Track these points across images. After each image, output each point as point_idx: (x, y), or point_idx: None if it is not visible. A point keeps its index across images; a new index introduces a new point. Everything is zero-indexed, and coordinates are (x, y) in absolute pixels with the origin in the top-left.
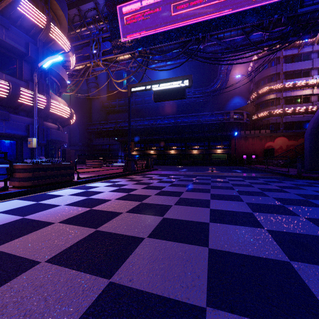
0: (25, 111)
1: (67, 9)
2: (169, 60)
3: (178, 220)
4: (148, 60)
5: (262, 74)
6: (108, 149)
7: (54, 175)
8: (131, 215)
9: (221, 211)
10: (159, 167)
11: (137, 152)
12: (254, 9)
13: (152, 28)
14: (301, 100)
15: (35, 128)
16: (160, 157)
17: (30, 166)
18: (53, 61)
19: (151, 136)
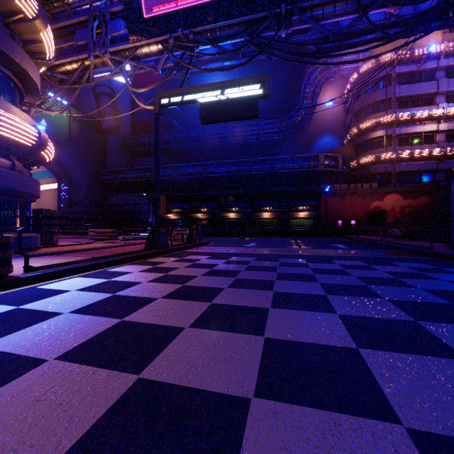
0: None
1: None
2: (228, 59)
3: None
4: (191, 55)
5: (366, 100)
6: (133, 211)
7: None
8: None
9: None
10: (211, 239)
11: (178, 215)
12: None
13: None
14: (422, 139)
15: None
16: (213, 223)
17: None
18: None
19: (200, 191)
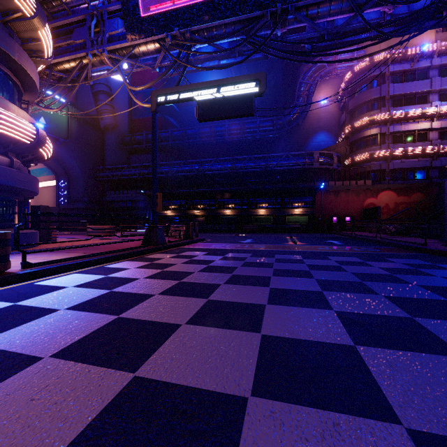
0: None
1: None
2: (224, 57)
3: None
4: (188, 53)
5: (360, 98)
6: (131, 207)
7: None
8: None
9: None
10: (207, 235)
11: (175, 212)
12: None
13: None
14: (415, 137)
15: None
16: (209, 220)
17: None
18: None
19: (196, 188)
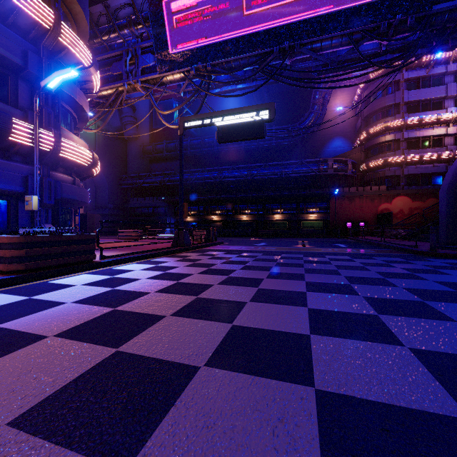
0: (21, 155)
1: (87, 3)
2: (241, 82)
3: (257, 330)
4: (209, 82)
5: (375, 105)
6: (152, 213)
7: (62, 252)
8: (180, 320)
9: (326, 312)
10: (225, 239)
11: (194, 217)
12: (366, 6)
13: (215, 33)
14: (431, 143)
15: (35, 181)
16: (227, 225)
17: (21, 239)
18: (63, 78)
19: (214, 194)
